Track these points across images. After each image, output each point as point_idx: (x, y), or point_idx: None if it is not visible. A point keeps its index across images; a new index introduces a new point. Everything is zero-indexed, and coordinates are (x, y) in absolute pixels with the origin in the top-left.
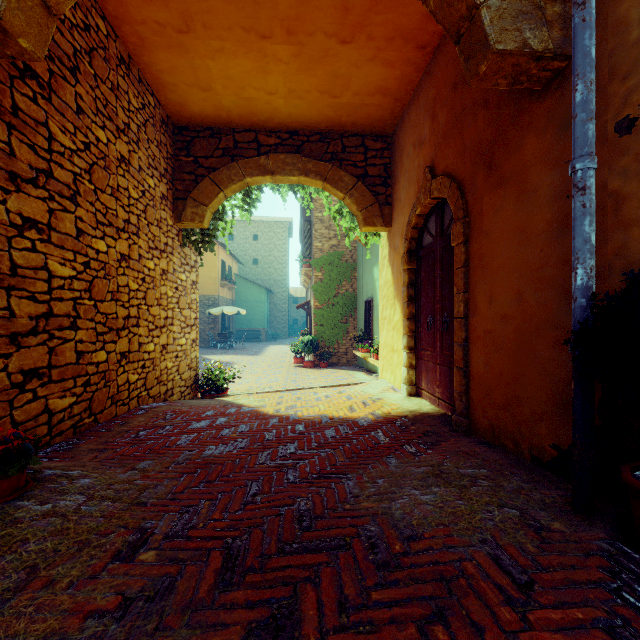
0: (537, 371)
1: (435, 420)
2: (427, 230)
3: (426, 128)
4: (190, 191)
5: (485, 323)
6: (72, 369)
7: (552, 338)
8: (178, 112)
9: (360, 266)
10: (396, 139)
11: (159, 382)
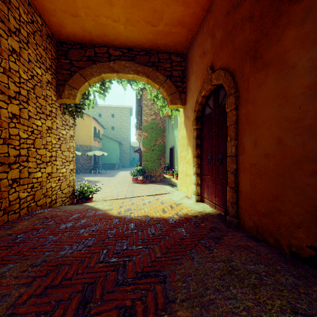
0: (295, 192)
1: (215, 218)
2: (208, 105)
3: (208, 44)
4: (67, 80)
5: (251, 159)
6: None
7: (310, 169)
8: (58, 31)
9: (167, 130)
10: (188, 55)
11: (45, 196)
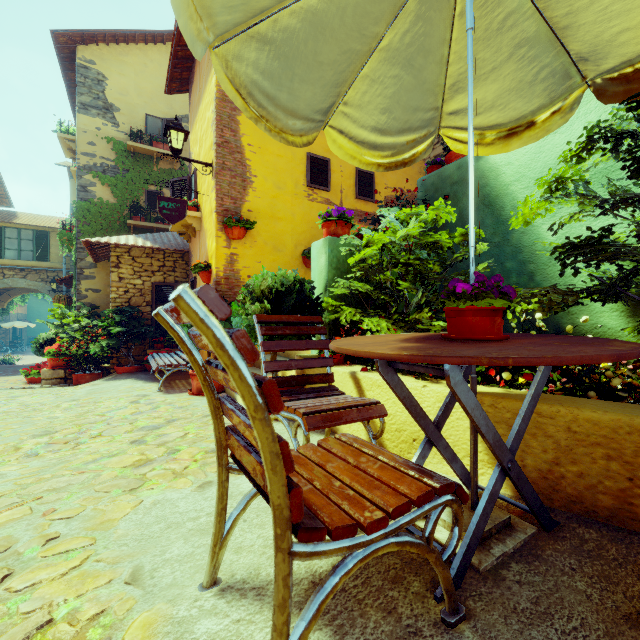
0: None
1: None
2: None
3: None
4: None
5: None
6: None
7: None
8: None
9: None
10: None
11: None
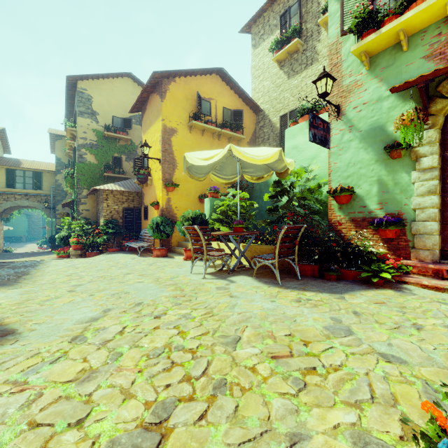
0: None
1: None
2: None
3: None
4: (4, 211)
5: None
6: None
7: None
8: None
9: None
10: None
11: None
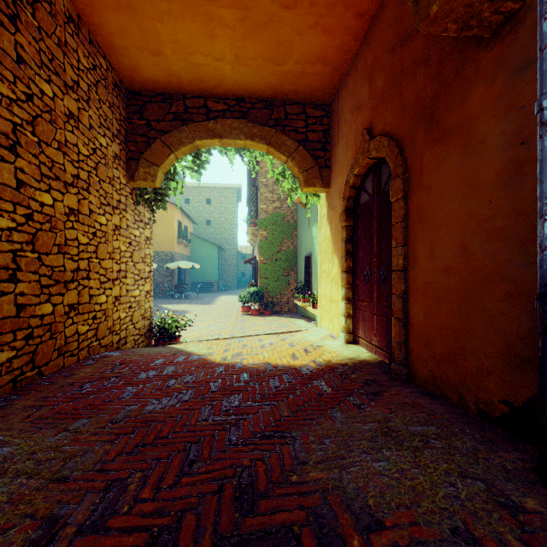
0: (485, 324)
1: (374, 368)
2: (364, 189)
3: (364, 93)
4: (143, 152)
5: (426, 275)
6: (11, 322)
7: (503, 291)
8: (130, 77)
9: (300, 226)
10: (334, 107)
11: (111, 332)
